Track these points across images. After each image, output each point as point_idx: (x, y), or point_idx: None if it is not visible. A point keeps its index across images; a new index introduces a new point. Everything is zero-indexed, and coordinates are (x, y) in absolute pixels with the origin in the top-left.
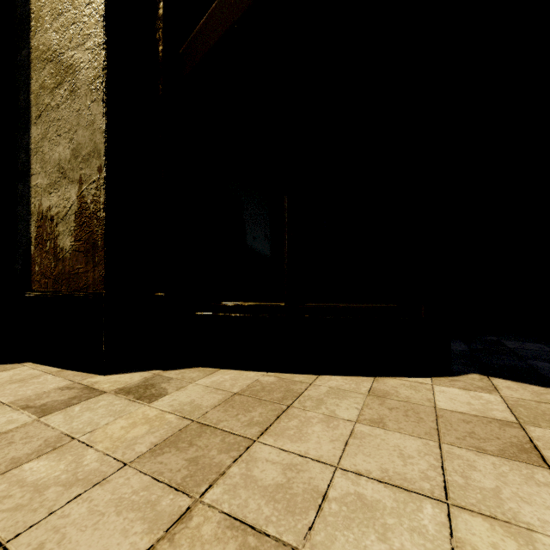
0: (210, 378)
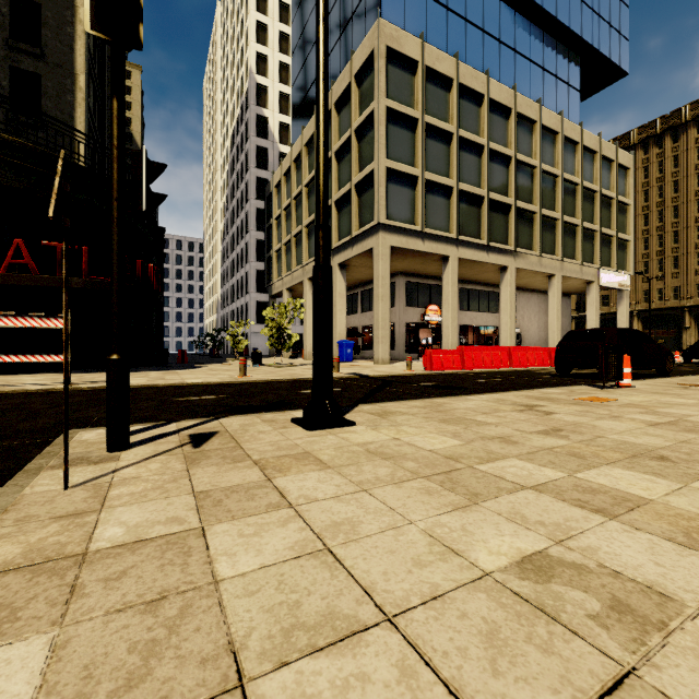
0: None
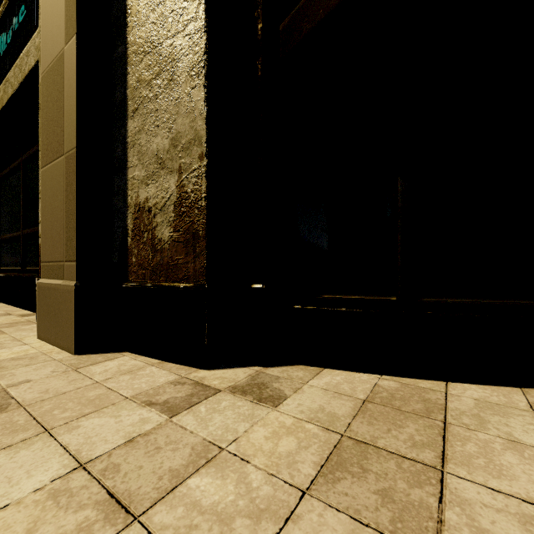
0: (320, 379)
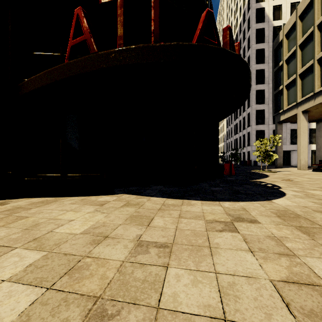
0: (29, 200)
